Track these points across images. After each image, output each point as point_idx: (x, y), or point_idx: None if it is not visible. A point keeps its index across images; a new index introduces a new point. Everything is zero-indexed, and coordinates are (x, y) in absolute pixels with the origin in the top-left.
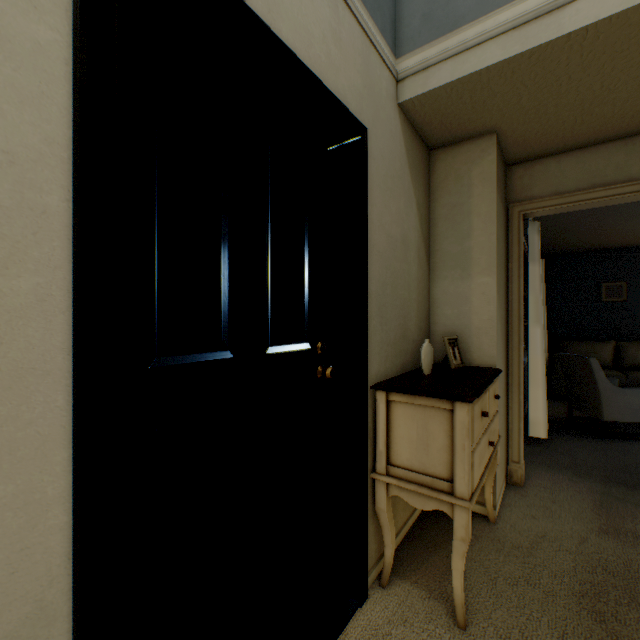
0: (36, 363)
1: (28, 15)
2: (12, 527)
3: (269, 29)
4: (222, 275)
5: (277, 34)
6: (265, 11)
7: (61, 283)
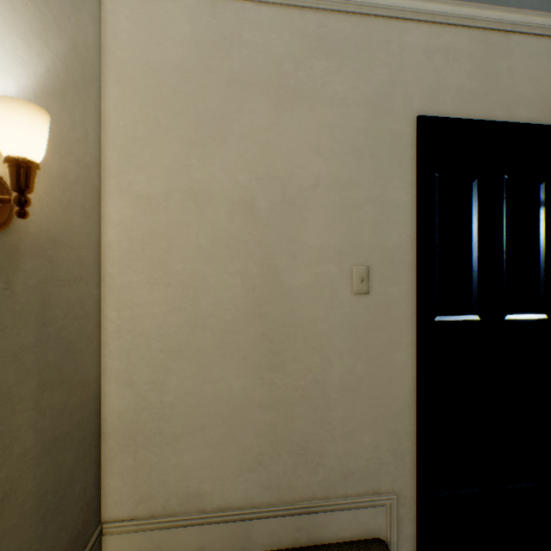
0: (405, 316)
1: (403, 194)
2: (399, 371)
3: (508, 123)
4: (472, 271)
5: (514, 119)
6: (505, 111)
7: (411, 287)
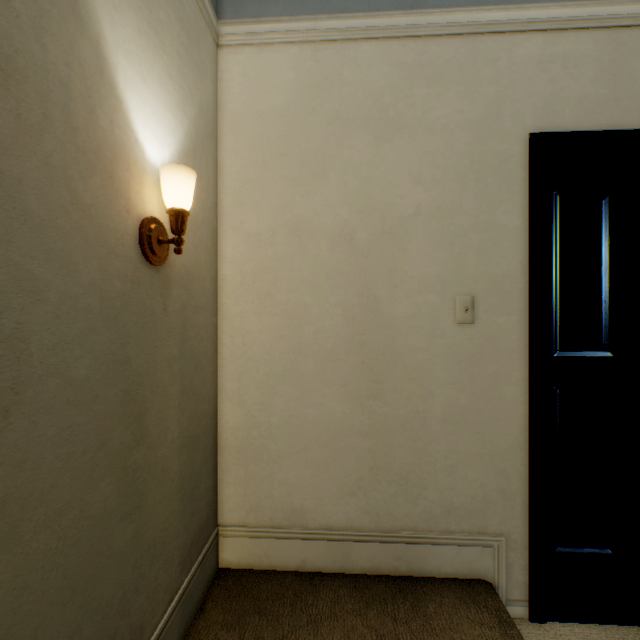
0: (515, 348)
1: (512, 219)
2: (508, 406)
3: None
4: (602, 301)
5: None
6: None
7: (523, 317)
